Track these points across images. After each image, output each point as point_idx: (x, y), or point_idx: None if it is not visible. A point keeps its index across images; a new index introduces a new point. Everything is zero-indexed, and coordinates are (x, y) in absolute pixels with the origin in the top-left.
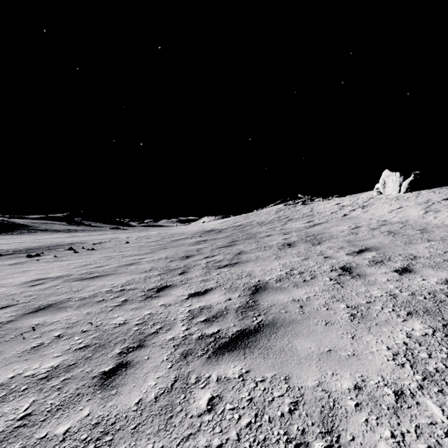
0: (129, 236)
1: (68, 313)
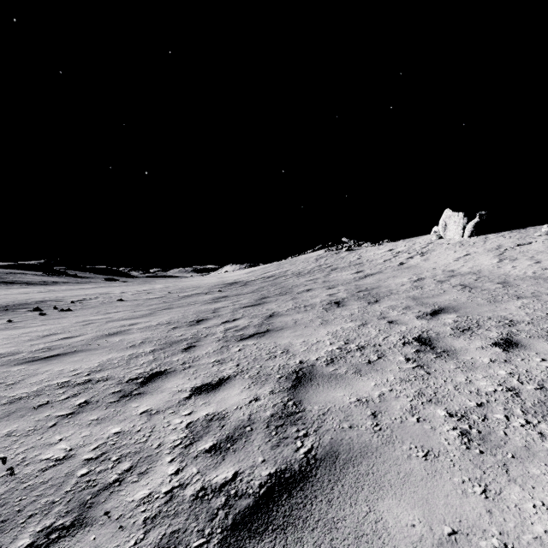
0: (125, 291)
1: None
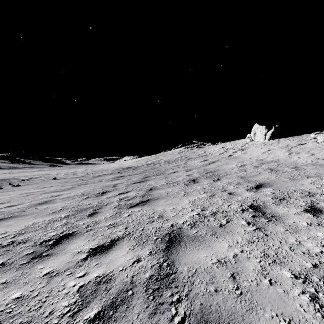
0: (59, 173)
1: None
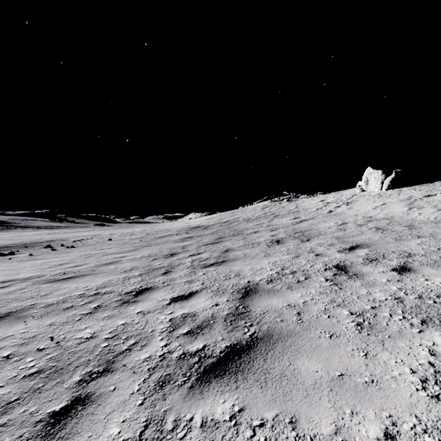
0: (113, 233)
1: (28, 324)
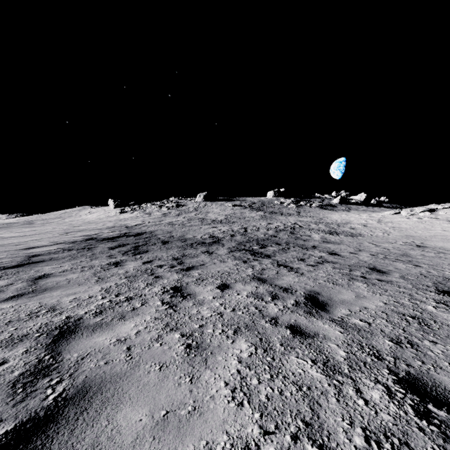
0: None
1: None
